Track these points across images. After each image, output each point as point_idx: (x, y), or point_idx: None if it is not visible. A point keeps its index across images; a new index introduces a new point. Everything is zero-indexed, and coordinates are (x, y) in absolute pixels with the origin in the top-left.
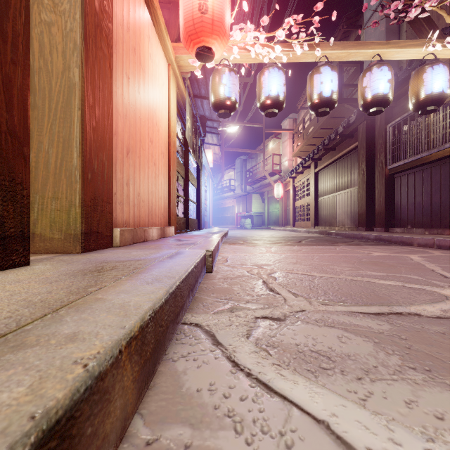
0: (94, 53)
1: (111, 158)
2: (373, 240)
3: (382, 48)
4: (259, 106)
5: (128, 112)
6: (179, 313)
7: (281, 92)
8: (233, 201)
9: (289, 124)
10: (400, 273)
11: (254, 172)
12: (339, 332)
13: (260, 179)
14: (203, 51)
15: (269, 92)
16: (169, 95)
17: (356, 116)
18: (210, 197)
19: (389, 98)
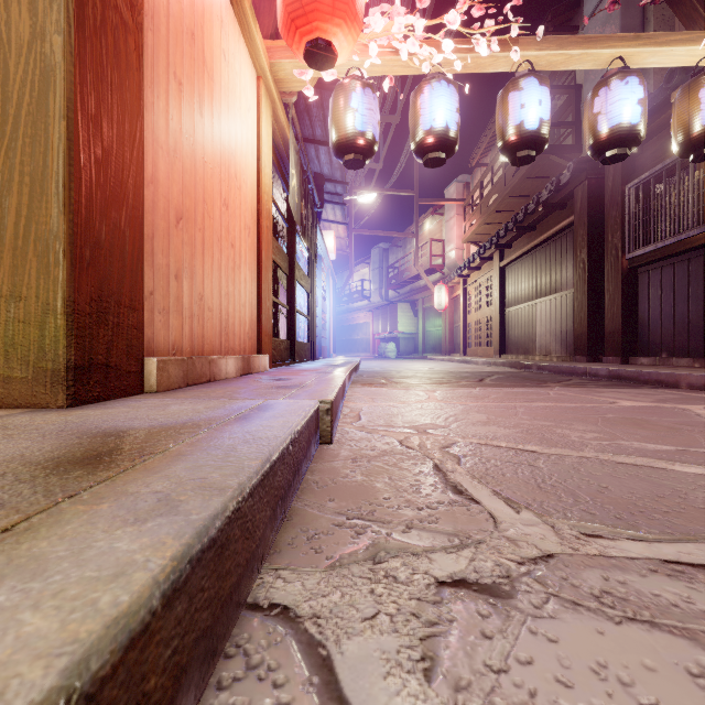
0: (99, 13)
1: (139, 224)
2: (604, 377)
3: (628, 47)
4: (414, 148)
5: (179, 145)
6: (239, 582)
7: (452, 123)
8: (367, 315)
9: (457, 192)
10: (700, 445)
11: (401, 269)
12: (684, 651)
13: (411, 280)
14: (317, 48)
15: (432, 122)
16: (260, 129)
17: (572, 172)
18: (331, 308)
19: (640, 131)
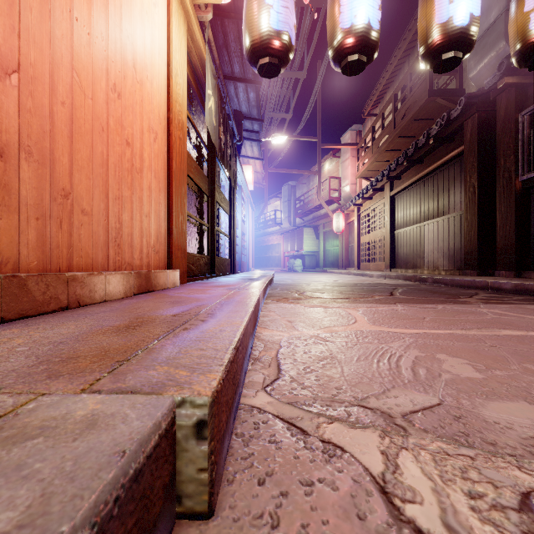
0: None
1: None
2: (509, 291)
3: None
4: (333, 51)
5: None
6: None
7: (375, 20)
8: (279, 237)
9: (351, 138)
10: None
11: (306, 201)
12: None
13: (313, 209)
14: None
15: (353, 20)
16: (170, 33)
17: (463, 106)
18: (250, 231)
19: None
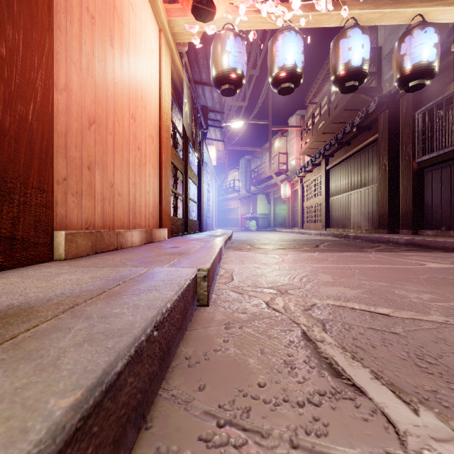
0: None
1: (48, 120)
2: (403, 244)
3: (425, 6)
4: (271, 80)
5: (91, 65)
6: None
7: (299, 61)
8: (237, 202)
9: (296, 121)
10: None
11: (259, 172)
12: None
13: (265, 179)
14: (201, 4)
15: (284, 61)
16: (161, 67)
17: (377, 104)
18: (213, 198)
19: (435, 67)
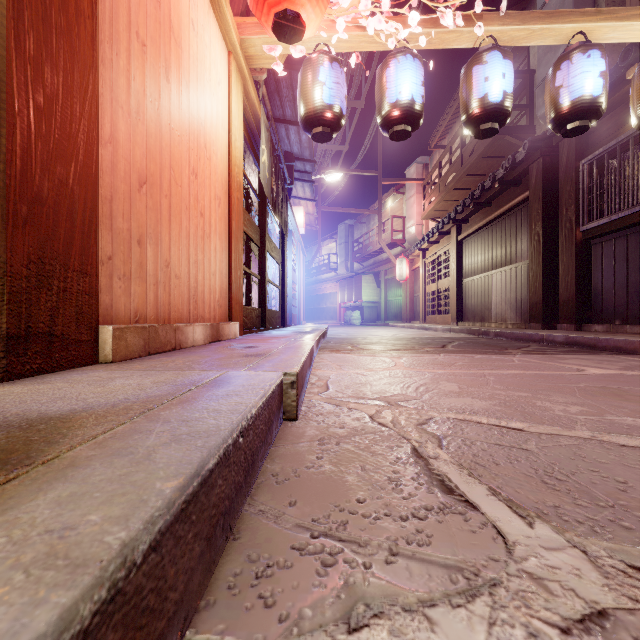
0: None
1: (92, 183)
2: (561, 343)
3: (589, 22)
4: (381, 121)
5: (142, 107)
6: None
7: (418, 96)
8: (334, 285)
9: (417, 172)
10: None
11: (366, 243)
12: None
13: (374, 253)
14: (285, 20)
15: (398, 95)
16: (231, 103)
17: (528, 150)
18: (301, 279)
19: (601, 103)
